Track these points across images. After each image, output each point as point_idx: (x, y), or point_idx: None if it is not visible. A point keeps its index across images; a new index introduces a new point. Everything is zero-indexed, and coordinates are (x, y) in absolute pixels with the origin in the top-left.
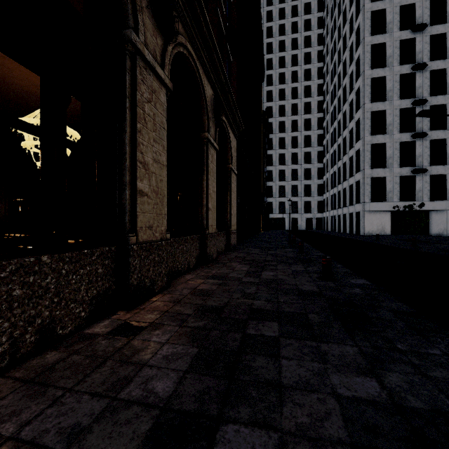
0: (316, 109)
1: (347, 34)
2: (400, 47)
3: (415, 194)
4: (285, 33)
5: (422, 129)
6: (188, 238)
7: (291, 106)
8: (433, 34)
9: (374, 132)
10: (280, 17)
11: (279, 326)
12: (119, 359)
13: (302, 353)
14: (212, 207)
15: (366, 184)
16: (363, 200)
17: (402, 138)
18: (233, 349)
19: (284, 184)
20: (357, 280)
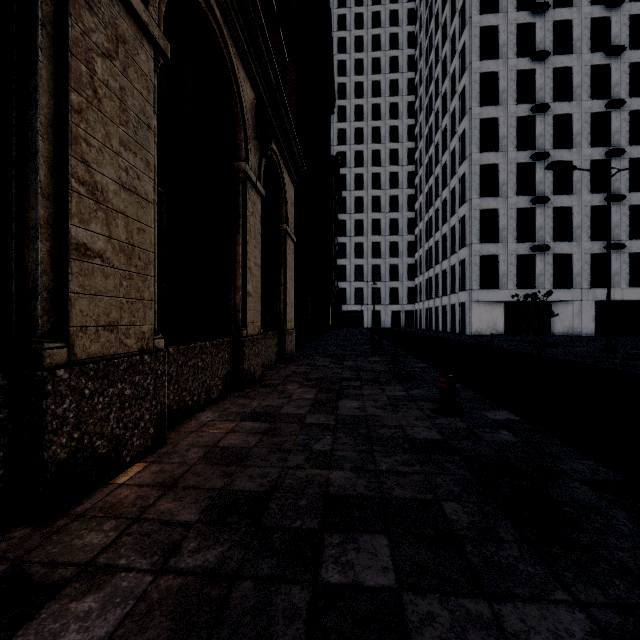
0: (405, 160)
1: (448, 57)
2: (517, 80)
3: (535, 279)
4: (363, 49)
5: (544, 192)
6: (207, 346)
7: (372, 153)
8: (556, 66)
9: (484, 194)
10: (357, 26)
11: (392, 548)
12: None
13: None
14: (253, 290)
15: (474, 264)
16: (470, 287)
17: (519, 203)
18: None
19: (362, 263)
20: (496, 412)
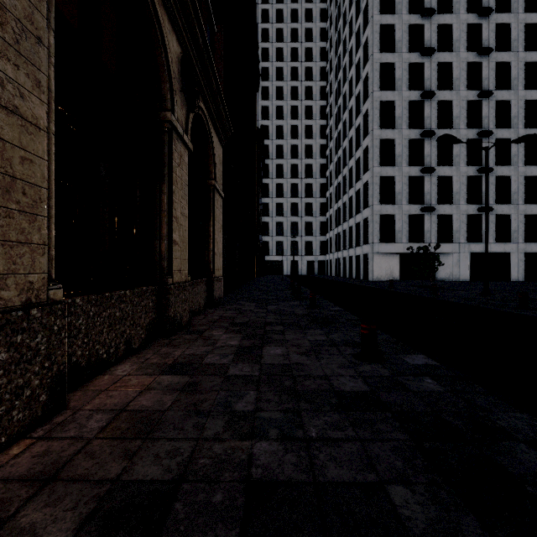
0: (318, 135)
1: (354, 49)
2: (409, 70)
3: (424, 235)
4: (283, 39)
5: (430, 164)
6: (127, 294)
7: (290, 127)
8: (440, 61)
9: (383, 164)
10: (278, 20)
11: None
12: None
13: None
14: (180, 239)
15: (375, 222)
16: (372, 241)
17: (411, 172)
18: None
19: (282, 221)
20: (413, 357)
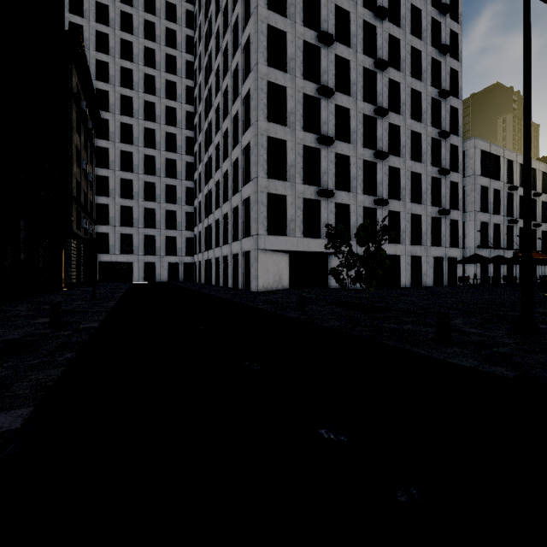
0: (184, 97)
1: None
2: (304, 0)
3: (320, 228)
4: None
5: (328, 134)
6: None
7: (144, 76)
8: (338, 4)
9: (272, 119)
10: None
11: None
12: None
13: None
14: None
15: (261, 202)
16: (256, 231)
17: (306, 140)
18: None
19: (131, 205)
20: None
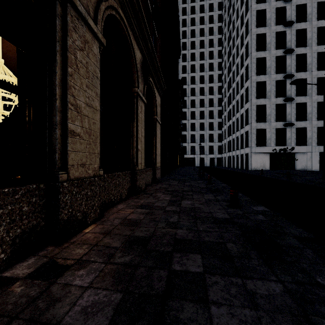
0: (217, 80)
1: (239, 26)
2: (276, 37)
3: (286, 141)
4: (195, 24)
5: (291, 95)
6: (120, 174)
7: (199, 77)
8: (298, 28)
9: (258, 97)
10: (192, 13)
11: (202, 259)
12: (29, 317)
13: (230, 294)
14: (141, 148)
15: (253, 133)
16: (251, 145)
17: (277, 101)
18: (159, 292)
19: (194, 133)
20: (258, 207)
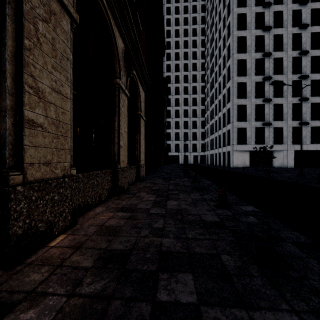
0: (200, 80)
1: (221, 29)
2: (256, 40)
3: (264, 140)
4: (179, 24)
5: (269, 96)
6: (99, 173)
7: (183, 76)
8: (275, 33)
9: (239, 97)
10: (176, 13)
11: (195, 281)
12: None
13: None
14: (123, 145)
15: (234, 132)
16: (232, 143)
17: (256, 102)
18: None
19: (178, 131)
20: (246, 207)
